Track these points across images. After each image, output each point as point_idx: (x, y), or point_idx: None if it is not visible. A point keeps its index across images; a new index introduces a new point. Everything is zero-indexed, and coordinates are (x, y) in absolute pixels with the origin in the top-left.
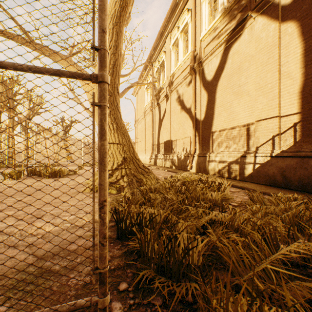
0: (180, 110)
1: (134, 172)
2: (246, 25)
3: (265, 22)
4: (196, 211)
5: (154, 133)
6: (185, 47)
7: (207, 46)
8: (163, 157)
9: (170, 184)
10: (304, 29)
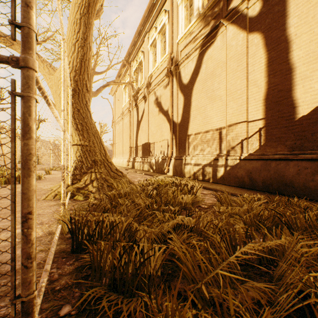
0: (158, 113)
1: (105, 176)
2: (219, 32)
3: (235, 31)
4: (164, 216)
5: (132, 135)
6: (163, 49)
7: (184, 49)
8: (141, 160)
9: (142, 188)
10: (267, 41)
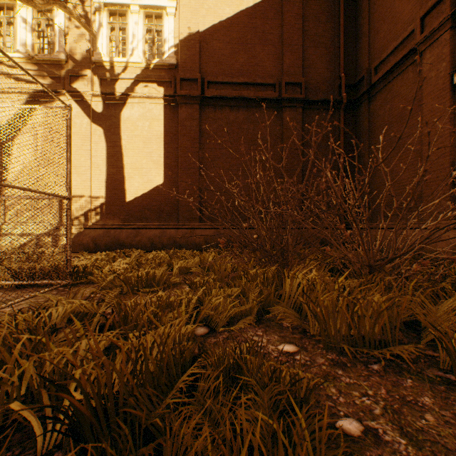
0: None
1: None
2: (60, 98)
3: (80, 112)
4: None
5: None
6: None
7: None
8: None
9: None
10: (108, 139)
